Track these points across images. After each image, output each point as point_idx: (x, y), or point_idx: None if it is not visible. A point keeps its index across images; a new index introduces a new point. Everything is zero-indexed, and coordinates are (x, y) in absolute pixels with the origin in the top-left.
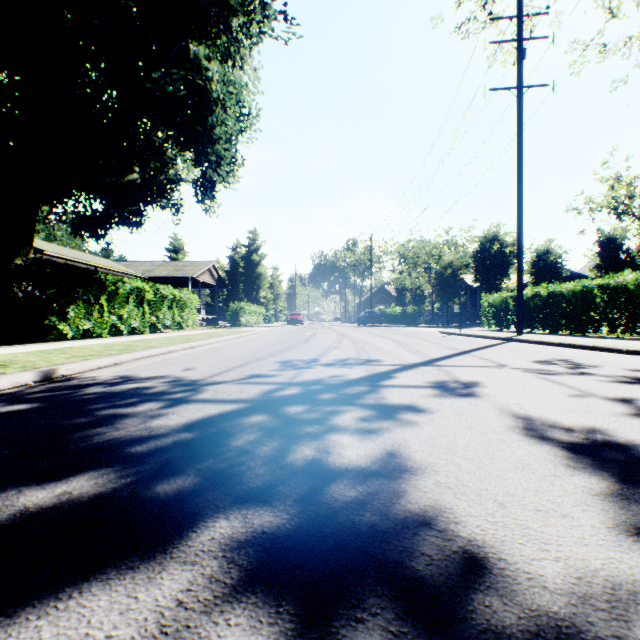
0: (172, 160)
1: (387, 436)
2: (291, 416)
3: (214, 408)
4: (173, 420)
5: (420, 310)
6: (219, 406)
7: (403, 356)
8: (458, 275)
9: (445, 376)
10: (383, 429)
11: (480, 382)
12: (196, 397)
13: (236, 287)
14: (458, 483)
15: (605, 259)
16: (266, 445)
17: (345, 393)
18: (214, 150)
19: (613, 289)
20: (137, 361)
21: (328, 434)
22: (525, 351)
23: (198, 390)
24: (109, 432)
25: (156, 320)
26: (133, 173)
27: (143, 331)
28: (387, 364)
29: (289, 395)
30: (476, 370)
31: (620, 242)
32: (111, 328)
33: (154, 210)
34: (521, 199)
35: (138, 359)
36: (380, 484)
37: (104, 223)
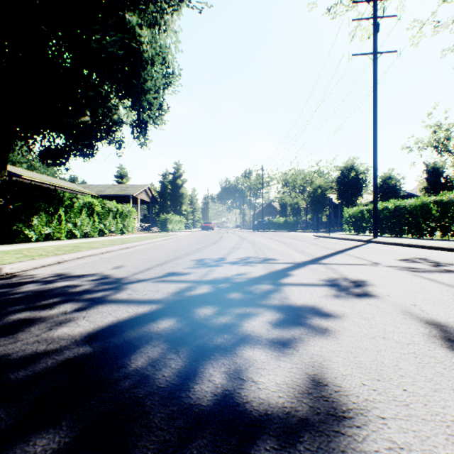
0: (114, 106)
1: (303, 351)
2: (200, 321)
3: (126, 310)
4: (80, 327)
5: (298, 220)
6: (132, 308)
7: (292, 255)
8: (325, 194)
9: (334, 274)
10: (296, 340)
11: (367, 280)
12: (113, 297)
13: (165, 203)
14: (425, 449)
15: (431, 183)
16: (169, 367)
17: (251, 292)
18: (146, 98)
19: (446, 203)
20: (78, 260)
21: (239, 348)
22: (386, 251)
23: (118, 289)
24: (4, 345)
25: (103, 227)
26: (85, 116)
27: (93, 235)
28: (282, 262)
29: (200, 295)
30: (357, 268)
31: (441, 171)
32: (68, 233)
33: (102, 145)
34: (376, 136)
35: (80, 258)
36: (318, 452)
37: (64, 154)
